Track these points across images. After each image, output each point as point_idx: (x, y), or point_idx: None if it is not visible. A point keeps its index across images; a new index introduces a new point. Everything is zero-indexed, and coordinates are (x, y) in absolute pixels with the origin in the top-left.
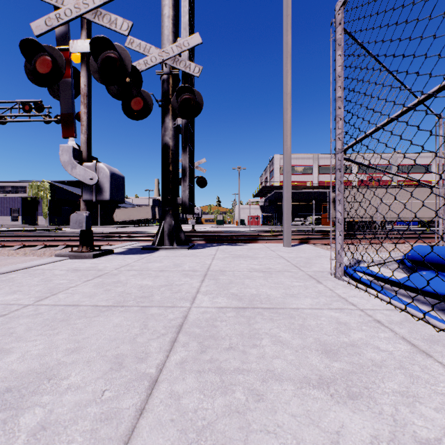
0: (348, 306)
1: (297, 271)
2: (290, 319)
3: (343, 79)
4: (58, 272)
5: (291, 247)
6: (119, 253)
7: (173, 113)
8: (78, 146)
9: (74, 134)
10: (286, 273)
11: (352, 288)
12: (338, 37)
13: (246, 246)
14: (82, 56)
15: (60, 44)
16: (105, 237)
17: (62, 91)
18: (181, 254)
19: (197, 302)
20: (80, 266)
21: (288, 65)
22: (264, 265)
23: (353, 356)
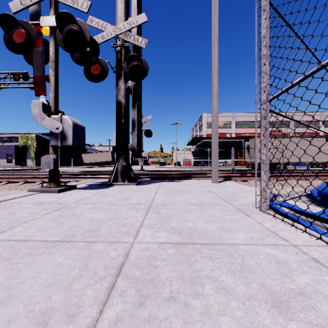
0: (281, 241)
1: (226, 204)
2: (229, 257)
3: (268, 39)
4: (25, 205)
5: (218, 183)
6: (81, 188)
7: (125, 77)
8: (48, 102)
9: (44, 92)
10: (217, 206)
11: (278, 222)
12: (263, 4)
13: (182, 182)
14: (50, 29)
15: (33, 20)
16: (74, 175)
17: (34, 58)
18: (131, 189)
19: (139, 237)
20: (45, 200)
21: (216, 39)
22: (198, 199)
23: (308, 311)
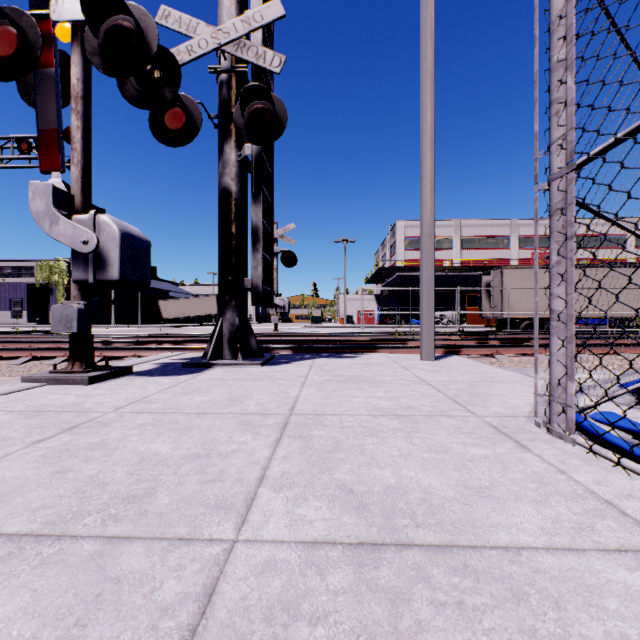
0: None
1: (464, 415)
2: (516, 607)
3: (573, 18)
4: None
5: (434, 362)
6: (142, 373)
7: (237, 138)
8: (69, 187)
9: (59, 166)
10: (444, 421)
11: (607, 467)
12: None
13: (359, 359)
14: (73, 29)
15: (36, 8)
16: (136, 343)
17: (39, 90)
18: (249, 374)
19: (253, 521)
20: (52, 402)
21: (429, 58)
22: (397, 401)
23: None
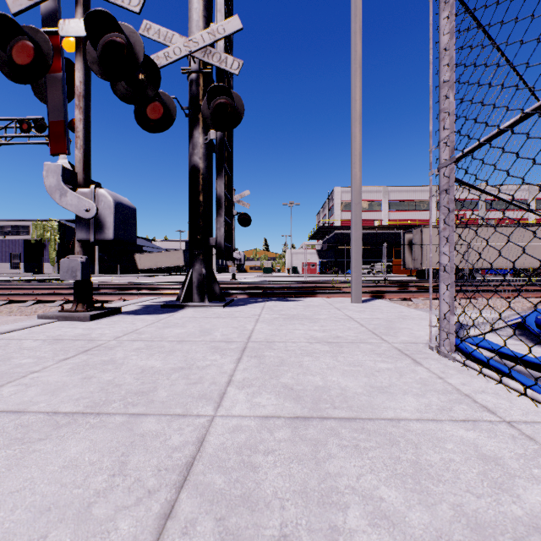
0: (483, 414)
1: (378, 342)
2: (390, 447)
3: (453, 52)
4: (28, 343)
5: (362, 304)
6: (129, 312)
7: (204, 125)
8: (73, 166)
9: (66, 150)
10: (363, 346)
11: (473, 375)
12: None
13: (301, 302)
14: (77, 42)
15: (48, 26)
16: (119, 289)
17: (49, 90)
18: (214, 313)
19: (225, 405)
20: (66, 334)
21: (358, 61)
22: (329, 332)
23: None
